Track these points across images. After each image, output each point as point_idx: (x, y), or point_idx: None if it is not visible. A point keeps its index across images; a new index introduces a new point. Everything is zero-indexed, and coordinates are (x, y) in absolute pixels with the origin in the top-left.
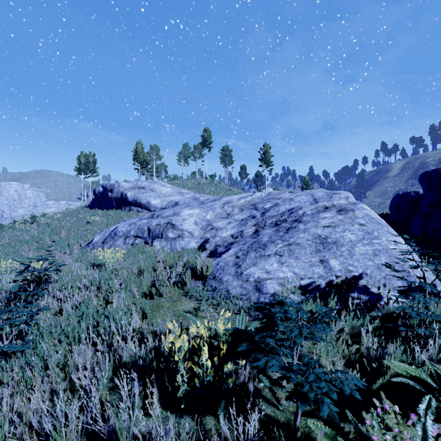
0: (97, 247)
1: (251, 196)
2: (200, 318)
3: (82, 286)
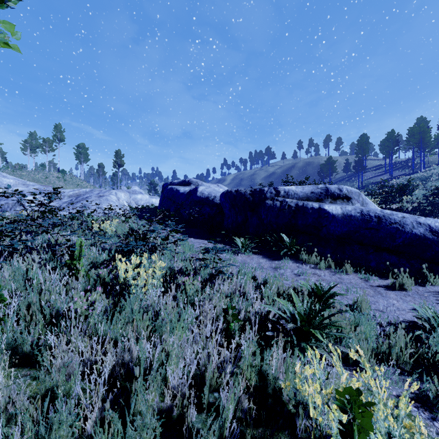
0: None
1: (79, 190)
2: None
3: None
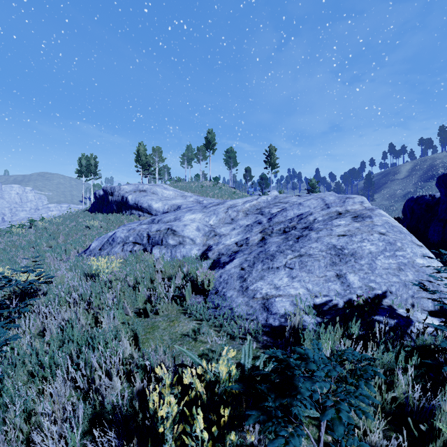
0: (94, 253)
1: (257, 199)
2: (199, 344)
3: (71, 300)
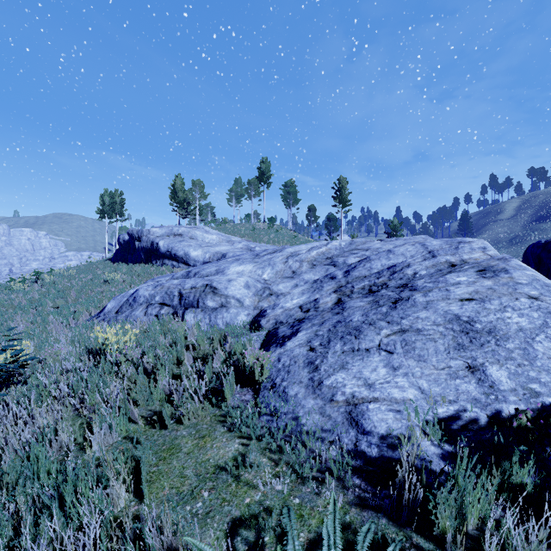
0: (109, 318)
1: (326, 245)
2: (244, 489)
3: (58, 394)
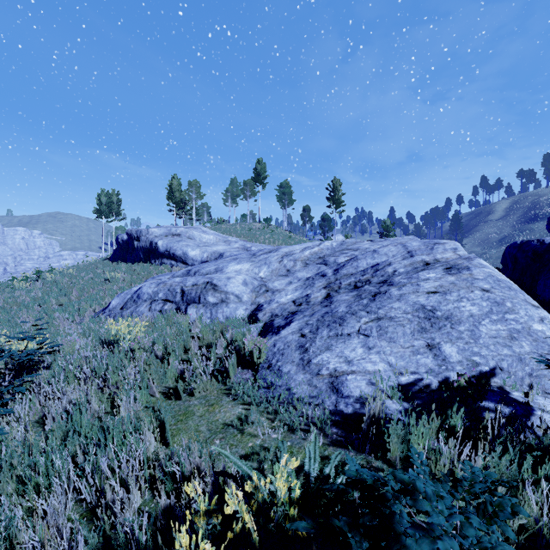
0: (114, 314)
1: (319, 245)
2: (247, 438)
3: (82, 376)
